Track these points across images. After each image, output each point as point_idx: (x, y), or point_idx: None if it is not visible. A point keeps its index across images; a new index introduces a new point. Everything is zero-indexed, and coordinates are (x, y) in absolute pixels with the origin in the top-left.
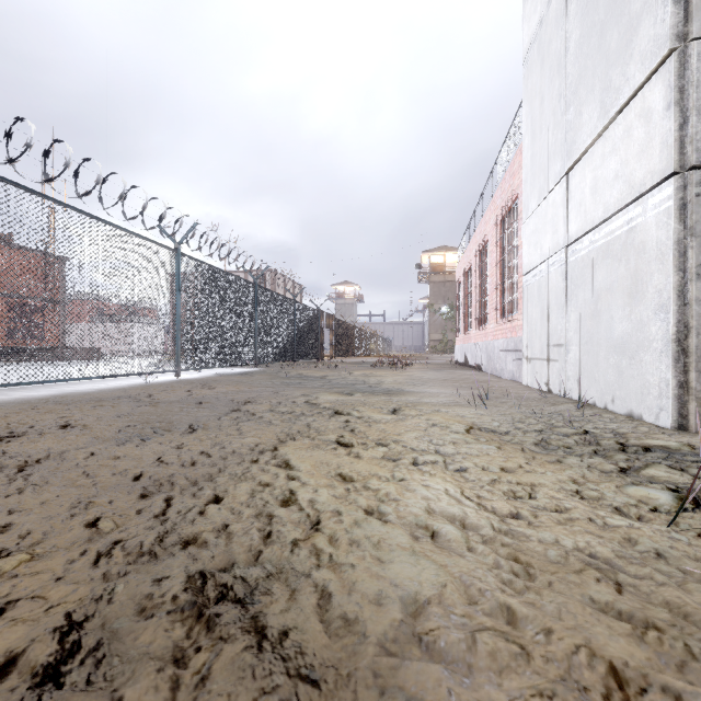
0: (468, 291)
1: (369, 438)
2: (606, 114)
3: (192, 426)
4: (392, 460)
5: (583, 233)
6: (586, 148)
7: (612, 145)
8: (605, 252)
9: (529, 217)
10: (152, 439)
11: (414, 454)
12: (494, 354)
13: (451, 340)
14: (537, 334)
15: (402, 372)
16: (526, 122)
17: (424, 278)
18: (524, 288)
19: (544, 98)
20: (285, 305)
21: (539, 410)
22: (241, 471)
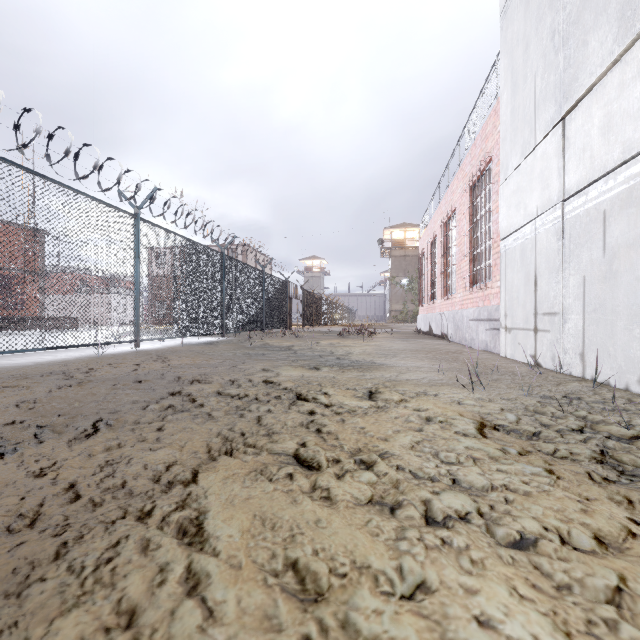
0: (432, 262)
1: (344, 450)
2: (628, 31)
3: (97, 424)
4: (388, 510)
5: (588, 183)
6: (594, 81)
7: (638, 67)
8: (625, 200)
9: (509, 176)
10: (17, 453)
11: (423, 492)
12: (463, 323)
13: (411, 310)
14: (519, 302)
15: (369, 342)
16: (504, 76)
17: (386, 253)
18: (501, 253)
19: (530, 42)
20: (253, 275)
21: (547, 392)
22: (97, 559)
